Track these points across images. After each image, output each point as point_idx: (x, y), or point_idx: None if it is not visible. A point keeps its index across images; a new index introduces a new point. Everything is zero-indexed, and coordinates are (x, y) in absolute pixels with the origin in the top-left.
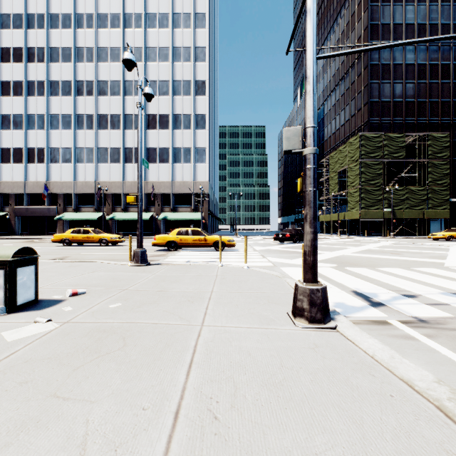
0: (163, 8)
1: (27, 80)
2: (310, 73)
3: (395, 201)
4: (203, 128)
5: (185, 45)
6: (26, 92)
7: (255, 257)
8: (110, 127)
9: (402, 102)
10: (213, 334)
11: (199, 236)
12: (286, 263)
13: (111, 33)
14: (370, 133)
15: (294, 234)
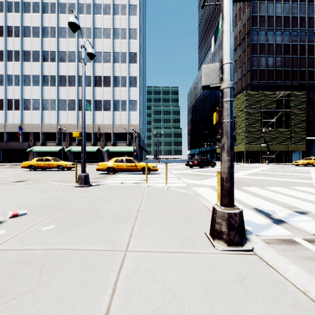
0: (106, 0)
1: (6, 50)
2: (227, 14)
3: (269, 139)
4: (135, 86)
5: (122, 27)
6: (5, 58)
7: (173, 179)
8: (68, 85)
9: (273, 70)
10: (136, 263)
11: (131, 163)
12: (196, 184)
13: (68, 17)
14: (251, 91)
15: (200, 161)
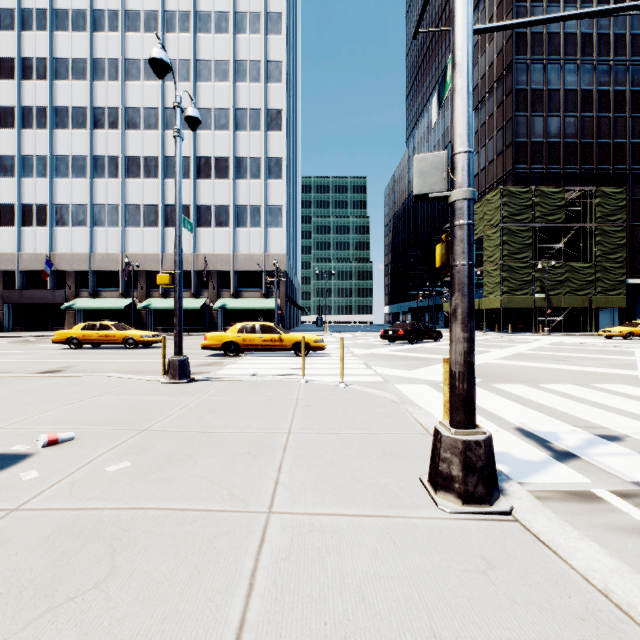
0: (221, 4)
1: (21, 106)
2: (462, 57)
3: (551, 284)
4: (278, 178)
5: (253, 58)
6: (19, 122)
7: (355, 367)
8: (144, 175)
9: (560, 144)
10: (289, 537)
11: (272, 335)
12: (402, 378)
13: (145, 38)
14: (515, 187)
15: (410, 330)
